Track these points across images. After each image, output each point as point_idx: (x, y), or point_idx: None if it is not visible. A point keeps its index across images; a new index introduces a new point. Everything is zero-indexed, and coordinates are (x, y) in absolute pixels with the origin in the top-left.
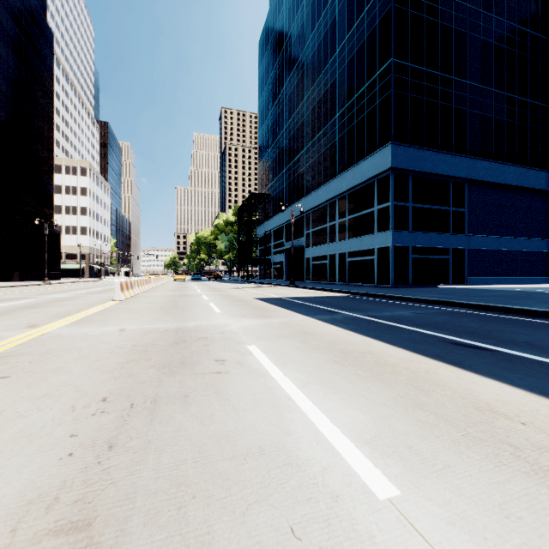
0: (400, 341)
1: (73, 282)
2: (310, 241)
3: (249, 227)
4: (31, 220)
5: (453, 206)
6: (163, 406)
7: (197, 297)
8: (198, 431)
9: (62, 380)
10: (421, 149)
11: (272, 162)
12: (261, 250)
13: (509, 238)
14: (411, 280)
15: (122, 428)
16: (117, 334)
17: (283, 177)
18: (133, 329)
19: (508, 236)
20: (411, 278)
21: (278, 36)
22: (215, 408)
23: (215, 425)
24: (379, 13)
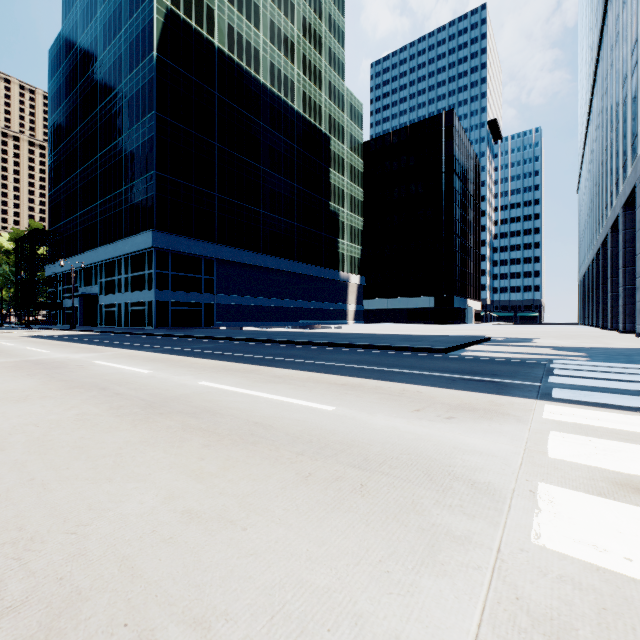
0: (64, 340)
1: None
2: (103, 290)
3: (32, 267)
4: None
5: (205, 275)
6: None
7: None
8: None
9: None
10: (178, 236)
11: (65, 199)
12: (51, 292)
13: (247, 297)
14: (171, 324)
15: None
16: None
17: (77, 221)
18: None
19: (246, 296)
20: (171, 323)
21: (72, 69)
22: None
23: None
24: (148, 132)
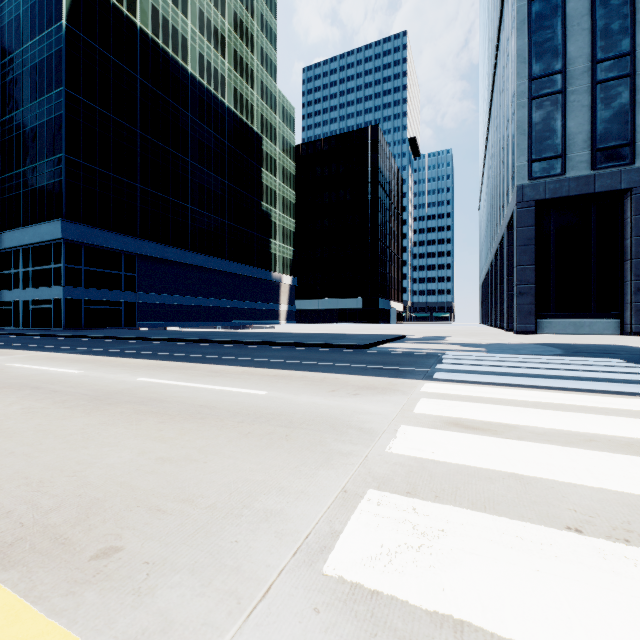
0: None
1: None
2: None
3: None
4: None
5: (125, 271)
6: None
7: None
8: None
9: None
10: (93, 228)
11: None
12: None
13: (174, 295)
14: (84, 325)
15: None
16: None
17: None
18: None
19: (173, 294)
20: (84, 323)
21: None
22: None
23: None
24: (55, 110)
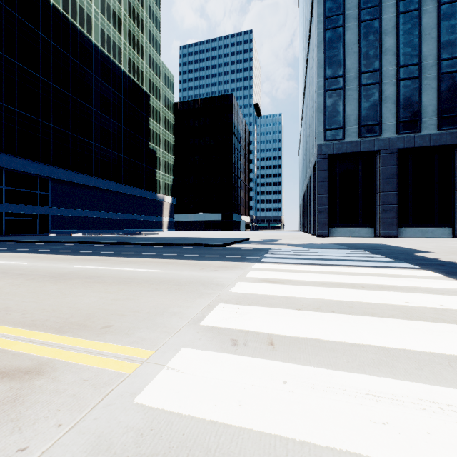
0: None
1: None
2: None
3: None
4: None
5: (40, 191)
6: None
7: None
8: None
9: None
10: (13, 156)
11: None
12: None
13: (81, 210)
14: (5, 232)
15: None
16: None
17: None
18: None
19: (80, 209)
20: (5, 230)
21: None
22: None
23: None
24: None
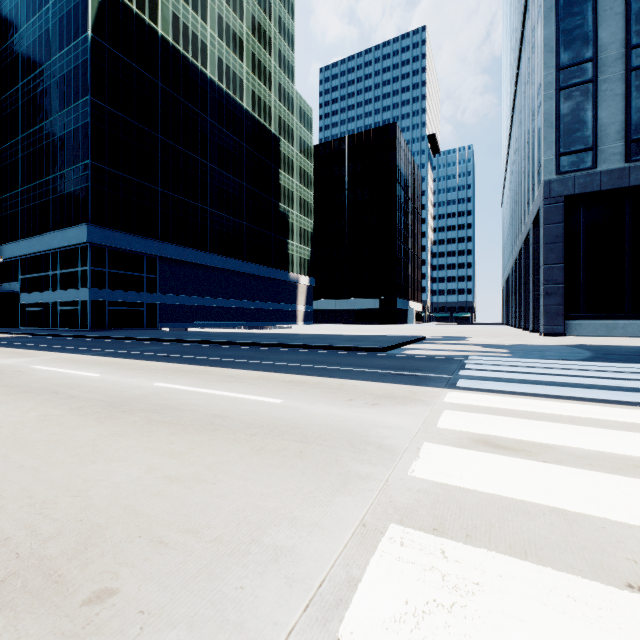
0: None
1: None
2: (26, 287)
3: None
4: None
5: (147, 273)
6: None
7: None
8: None
9: None
10: (117, 231)
11: None
12: None
13: (194, 297)
14: (108, 325)
15: None
16: None
17: None
18: None
19: (193, 295)
20: (108, 324)
21: None
22: None
23: None
24: (82, 118)
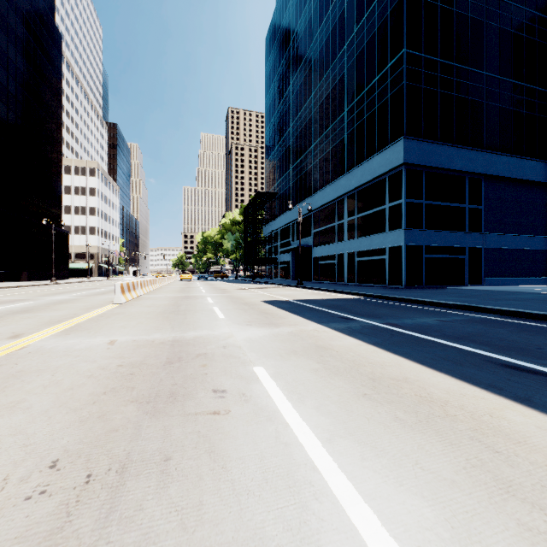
0: (437, 362)
1: (80, 282)
2: (318, 240)
3: (255, 226)
4: (39, 220)
5: (469, 203)
6: (132, 480)
7: (201, 299)
8: (174, 546)
9: (12, 424)
10: (435, 144)
11: (278, 160)
12: (267, 249)
13: (529, 236)
14: (424, 281)
15: (59, 534)
16: (105, 348)
17: (290, 176)
18: (124, 342)
19: (527, 234)
20: (424, 278)
21: (285, 32)
22: (206, 487)
23: (203, 528)
24: (391, 2)
